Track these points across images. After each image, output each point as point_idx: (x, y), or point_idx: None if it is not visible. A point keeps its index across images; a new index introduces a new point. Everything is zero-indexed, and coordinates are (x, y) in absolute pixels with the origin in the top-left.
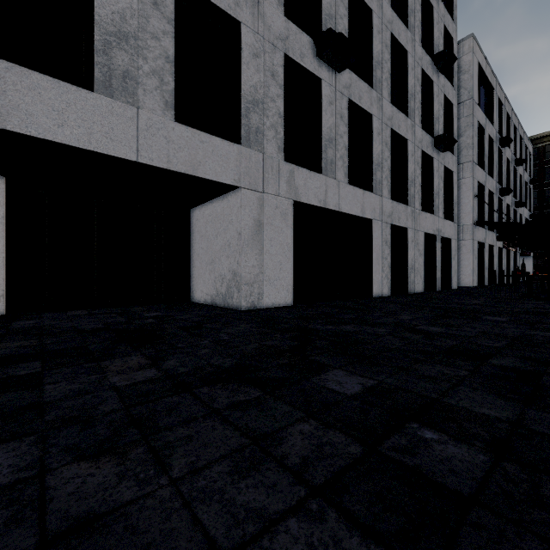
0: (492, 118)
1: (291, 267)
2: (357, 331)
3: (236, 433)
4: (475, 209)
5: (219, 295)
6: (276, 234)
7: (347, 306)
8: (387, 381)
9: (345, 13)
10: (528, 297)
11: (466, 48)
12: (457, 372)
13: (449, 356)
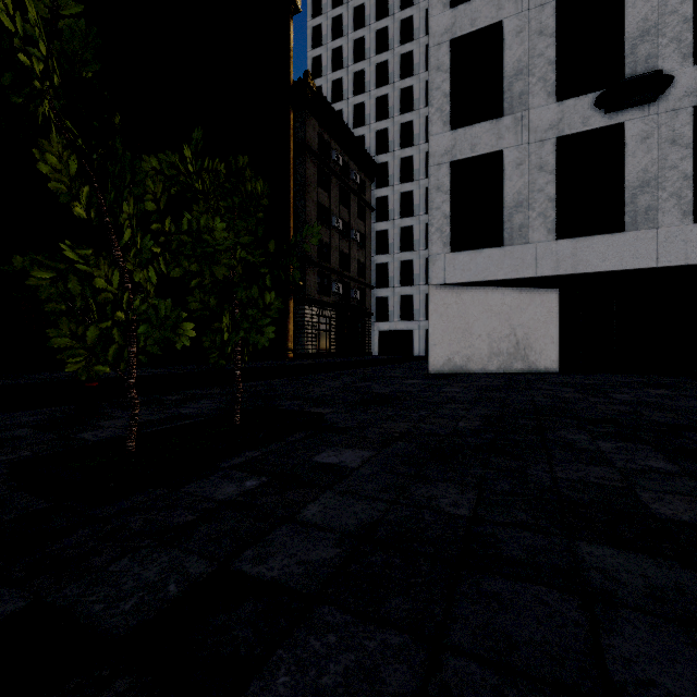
0: None
1: None
2: None
3: None
4: None
5: None
6: None
7: None
8: None
9: None
10: None
11: None
12: None
13: None
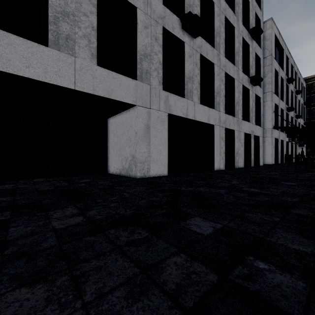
0: (283, 66)
1: (167, 153)
2: (207, 191)
3: (131, 264)
4: (273, 119)
5: (124, 169)
6: (158, 133)
7: (200, 175)
8: (229, 225)
9: (198, 3)
10: (305, 170)
11: (268, 26)
12: (272, 218)
13: (266, 207)
